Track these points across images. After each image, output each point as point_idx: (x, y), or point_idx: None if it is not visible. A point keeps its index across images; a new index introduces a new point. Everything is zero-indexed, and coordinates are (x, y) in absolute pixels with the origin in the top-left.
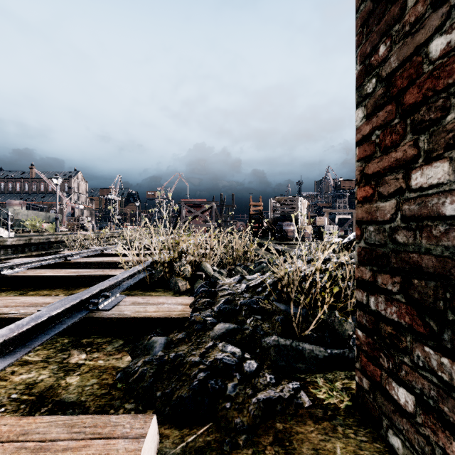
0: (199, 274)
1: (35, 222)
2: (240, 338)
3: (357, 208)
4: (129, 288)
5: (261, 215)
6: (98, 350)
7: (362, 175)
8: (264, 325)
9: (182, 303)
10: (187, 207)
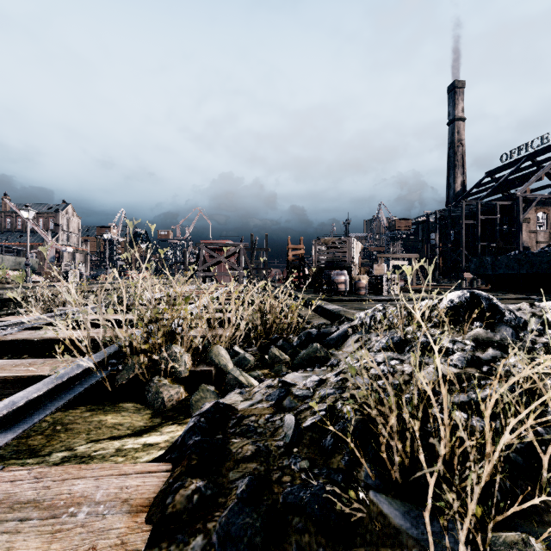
0: (205, 369)
1: None
2: None
3: None
4: (69, 403)
5: (303, 261)
6: None
7: None
8: None
9: (132, 497)
10: (207, 251)
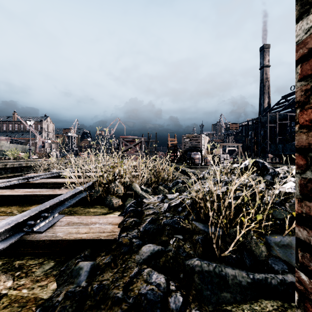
0: (129, 192)
1: (14, 152)
2: (164, 261)
3: (300, 134)
4: (73, 205)
5: (176, 147)
6: (27, 274)
7: (308, 95)
8: (185, 245)
9: (112, 222)
10: (124, 142)
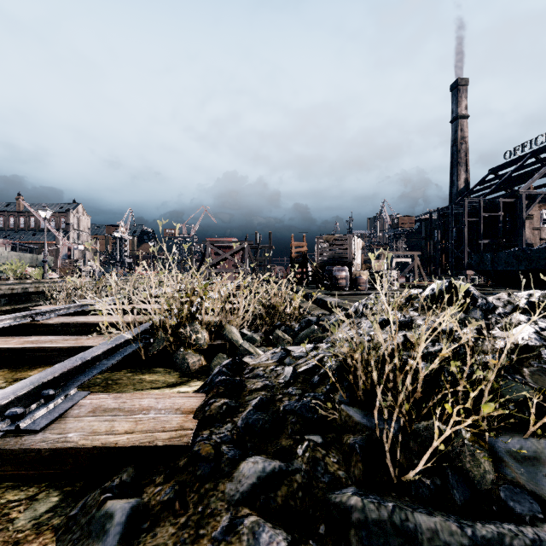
0: (220, 343)
1: (16, 266)
2: (286, 496)
3: None
4: (113, 368)
5: (306, 258)
6: None
7: None
8: (329, 459)
9: (182, 407)
10: (213, 248)
